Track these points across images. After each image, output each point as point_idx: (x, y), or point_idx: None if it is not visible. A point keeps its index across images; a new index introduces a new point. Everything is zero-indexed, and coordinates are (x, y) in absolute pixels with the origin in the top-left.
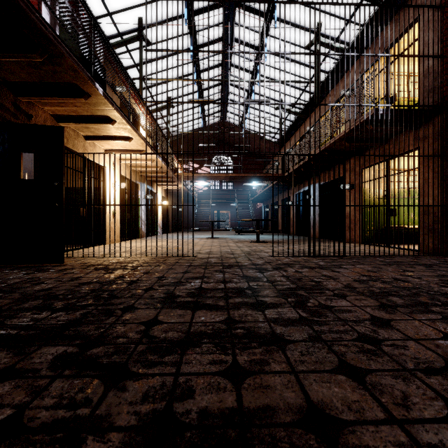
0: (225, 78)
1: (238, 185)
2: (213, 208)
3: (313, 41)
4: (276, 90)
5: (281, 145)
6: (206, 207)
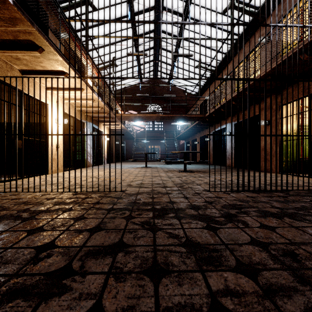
0: (157, 43)
1: (166, 127)
2: (148, 144)
3: (229, 6)
4: (196, 52)
5: (200, 95)
6: (142, 143)
